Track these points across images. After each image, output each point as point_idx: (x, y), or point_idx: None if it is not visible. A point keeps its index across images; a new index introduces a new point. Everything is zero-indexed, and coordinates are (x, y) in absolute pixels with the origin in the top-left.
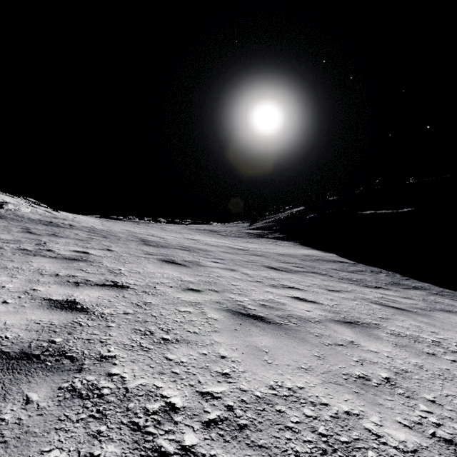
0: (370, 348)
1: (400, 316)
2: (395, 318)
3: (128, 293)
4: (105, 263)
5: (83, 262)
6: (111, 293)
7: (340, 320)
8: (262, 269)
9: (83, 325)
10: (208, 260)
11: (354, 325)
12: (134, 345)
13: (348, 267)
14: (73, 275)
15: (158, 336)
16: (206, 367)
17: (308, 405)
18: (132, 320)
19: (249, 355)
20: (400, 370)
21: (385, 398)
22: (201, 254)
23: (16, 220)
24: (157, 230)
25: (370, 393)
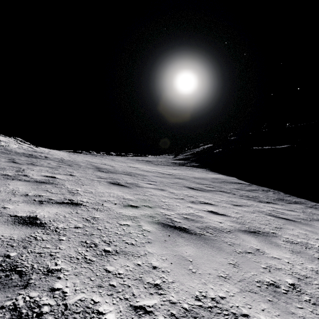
0: (273, 255)
1: (289, 226)
2: (287, 228)
3: (81, 210)
4: (66, 185)
5: (49, 184)
6: (67, 209)
7: (246, 230)
8: (184, 189)
9: (38, 239)
10: (144, 182)
11: (257, 234)
12: (79, 257)
13: (245, 187)
14: (39, 195)
15: (100, 248)
16: (139, 278)
17: (230, 317)
18: (81, 233)
19: (176, 265)
20: (301, 276)
21: (295, 305)
22: (139, 178)
23: (5, 153)
24: (108, 160)
25: (282, 300)
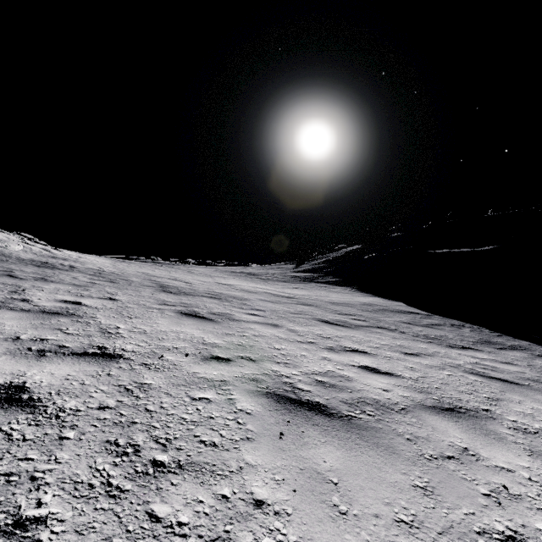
0: (498, 463)
1: (512, 394)
2: (508, 399)
3: (118, 368)
4: (99, 319)
5: (66, 317)
6: (90, 368)
7: (436, 406)
8: (314, 324)
9: (14, 438)
10: (243, 311)
11: (458, 415)
12: (95, 483)
13: (422, 319)
14: (41, 339)
15: (145, 457)
16: (224, 535)
17: None
18: (109, 421)
19: (306, 495)
20: None
21: None
22: (234, 304)
23: None
24: (182, 273)
25: None
